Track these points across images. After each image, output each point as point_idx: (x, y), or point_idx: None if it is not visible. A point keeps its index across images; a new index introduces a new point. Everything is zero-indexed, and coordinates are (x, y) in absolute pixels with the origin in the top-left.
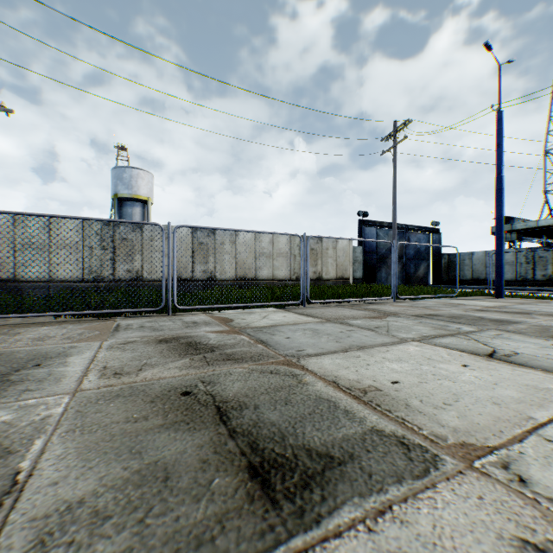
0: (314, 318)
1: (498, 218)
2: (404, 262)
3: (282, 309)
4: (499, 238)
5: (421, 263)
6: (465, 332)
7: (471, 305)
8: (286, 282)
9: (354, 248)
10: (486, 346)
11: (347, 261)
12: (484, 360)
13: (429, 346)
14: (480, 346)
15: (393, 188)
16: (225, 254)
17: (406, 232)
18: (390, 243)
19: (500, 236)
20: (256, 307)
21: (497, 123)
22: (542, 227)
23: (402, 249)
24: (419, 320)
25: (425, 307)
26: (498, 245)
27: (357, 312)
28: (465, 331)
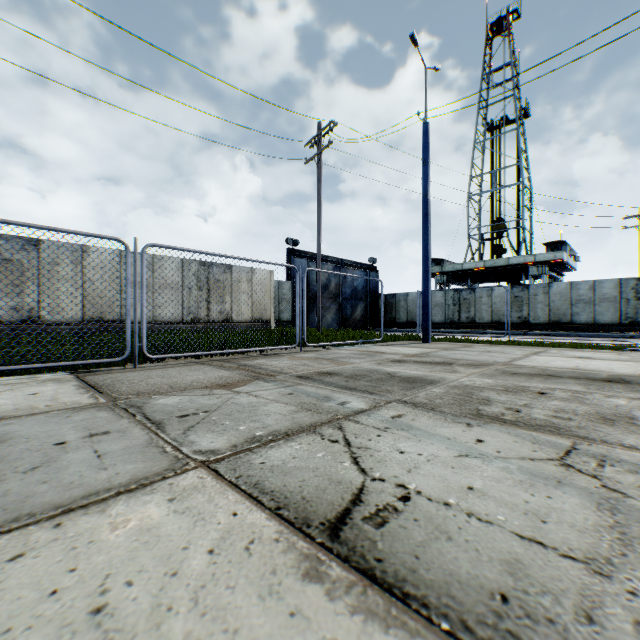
0: (95, 395)
1: (425, 248)
2: (341, 302)
3: (76, 375)
4: (427, 271)
5: (358, 303)
6: (346, 414)
7: (392, 353)
8: (175, 326)
9: (281, 283)
10: (356, 465)
11: (267, 298)
12: (300, 575)
13: (216, 488)
14: (342, 472)
15: (318, 207)
16: (63, 281)
17: (342, 268)
18: (295, 268)
19: (427, 269)
20: (36, 371)
21: (424, 136)
22: (467, 270)
23: (338, 287)
24: (294, 388)
25: (333, 358)
26: (426, 280)
27: (214, 374)
28: (348, 411)
